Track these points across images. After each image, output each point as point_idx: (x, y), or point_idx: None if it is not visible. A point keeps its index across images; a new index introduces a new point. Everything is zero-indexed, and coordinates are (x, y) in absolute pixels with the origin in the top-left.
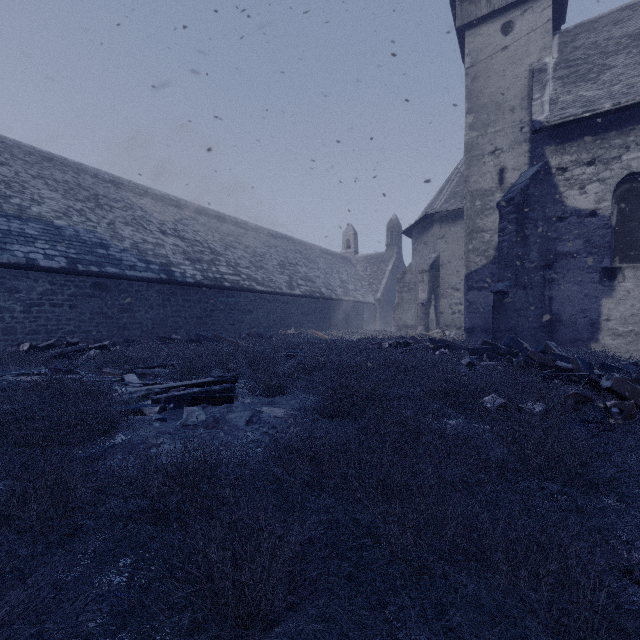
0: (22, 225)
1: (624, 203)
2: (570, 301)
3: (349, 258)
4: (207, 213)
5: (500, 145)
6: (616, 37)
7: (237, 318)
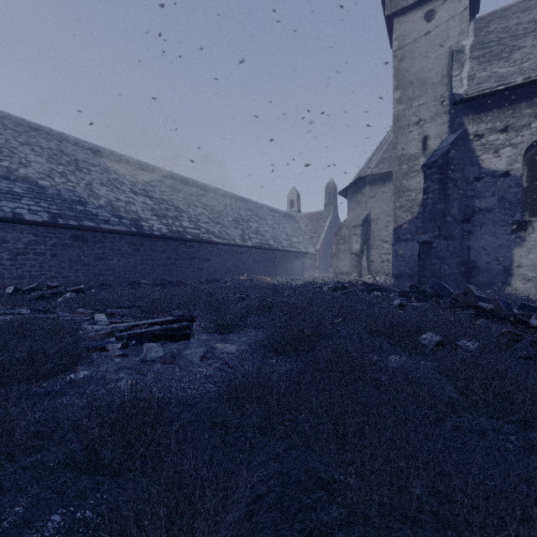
0: (10, 184)
1: (533, 165)
2: (486, 250)
3: (293, 216)
4: (172, 176)
5: (423, 116)
6: (524, 22)
7: (197, 266)
